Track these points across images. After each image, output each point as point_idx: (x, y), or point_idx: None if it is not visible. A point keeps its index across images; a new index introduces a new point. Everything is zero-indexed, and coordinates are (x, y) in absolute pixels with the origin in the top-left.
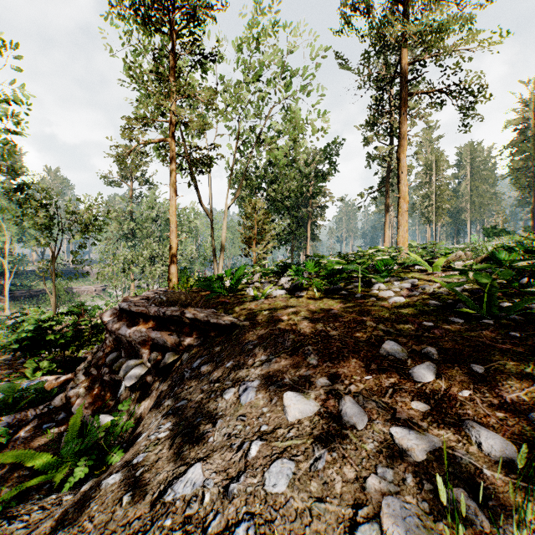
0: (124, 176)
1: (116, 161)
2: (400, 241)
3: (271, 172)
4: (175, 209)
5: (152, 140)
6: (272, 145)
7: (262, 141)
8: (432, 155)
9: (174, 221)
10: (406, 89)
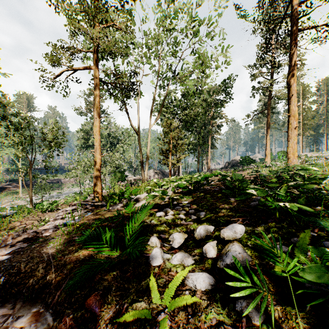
0: (88, 109)
1: (84, 100)
2: (290, 151)
3: (183, 102)
4: (98, 129)
5: (77, 68)
6: (185, 78)
7: (177, 75)
8: (299, 86)
9: (97, 140)
10: (296, 25)
